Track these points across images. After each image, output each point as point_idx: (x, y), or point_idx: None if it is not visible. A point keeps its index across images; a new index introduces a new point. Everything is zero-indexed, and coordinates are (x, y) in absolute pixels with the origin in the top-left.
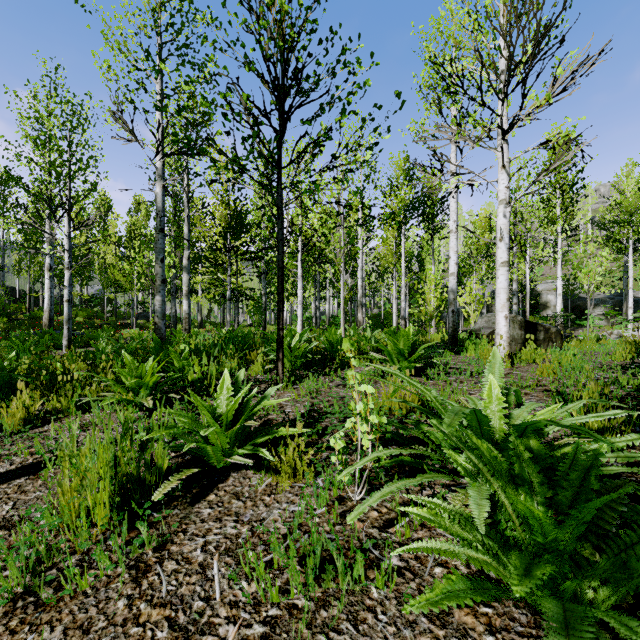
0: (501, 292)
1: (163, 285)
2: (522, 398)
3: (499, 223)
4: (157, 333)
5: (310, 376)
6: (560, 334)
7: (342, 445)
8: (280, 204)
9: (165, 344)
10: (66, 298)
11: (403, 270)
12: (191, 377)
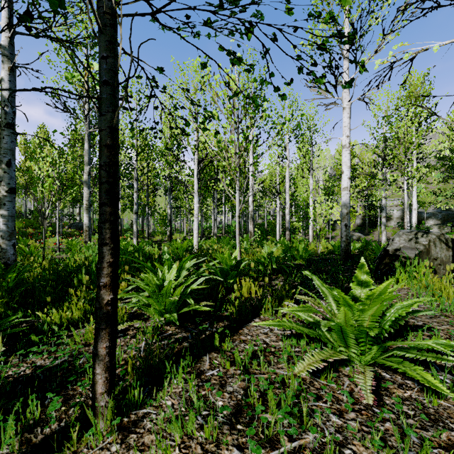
0: None
1: (10, 195)
2: None
3: None
4: (0, 257)
5: (177, 375)
6: None
7: None
8: (105, 2)
9: (9, 272)
10: None
11: (288, 188)
12: None
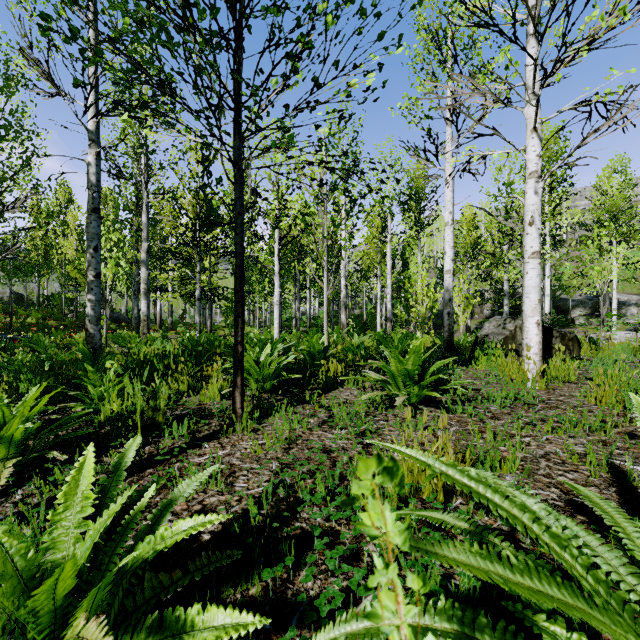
0: (532, 291)
1: (97, 280)
2: (612, 456)
3: (528, 202)
4: (88, 342)
5: (282, 408)
6: (578, 341)
7: None
8: (238, 161)
9: (99, 356)
10: None
11: (389, 268)
12: (103, 415)
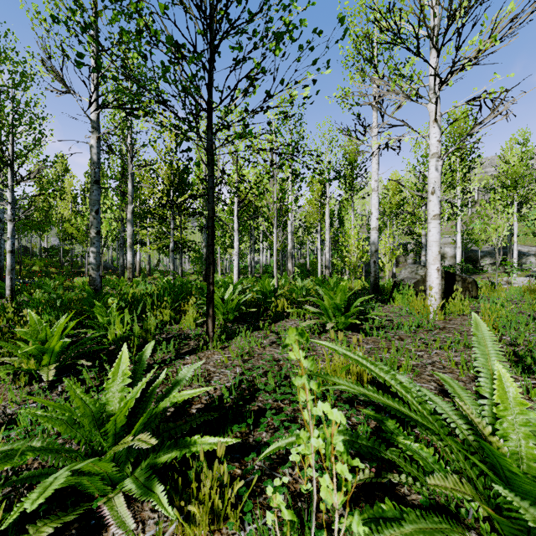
0: (433, 245)
1: (98, 236)
2: None
3: (431, 176)
4: (91, 284)
5: (243, 332)
6: (476, 284)
7: (286, 517)
8: (210, 149)
9: (99, 295)
10: (9, 249)
11: (327, 225)
12: (111, 336)
